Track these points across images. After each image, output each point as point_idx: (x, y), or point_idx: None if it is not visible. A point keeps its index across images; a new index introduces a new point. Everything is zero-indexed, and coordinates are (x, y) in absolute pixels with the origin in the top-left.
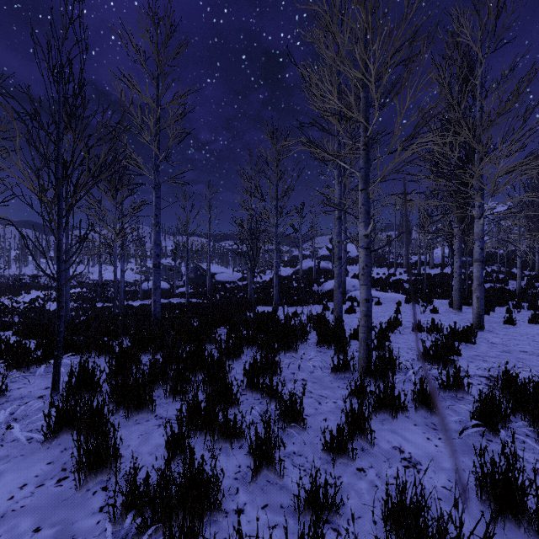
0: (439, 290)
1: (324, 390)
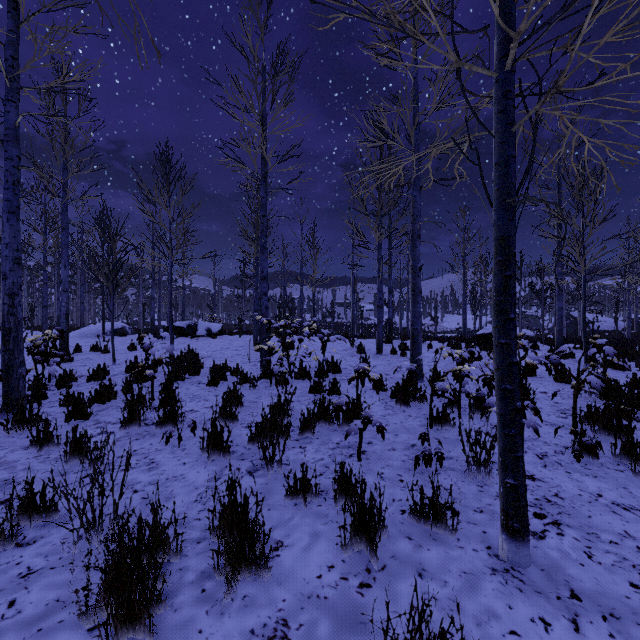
0: None
1: None
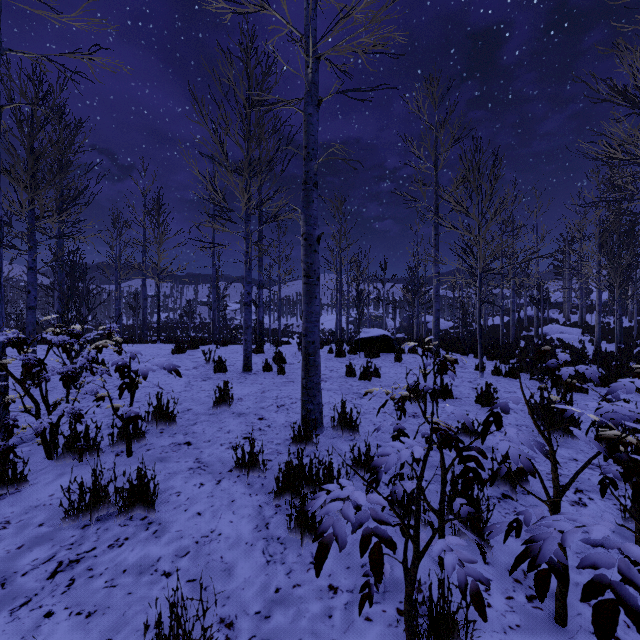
0: None
1: None
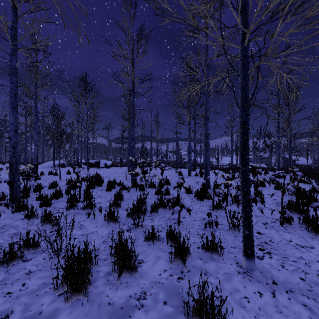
0: None
1: None
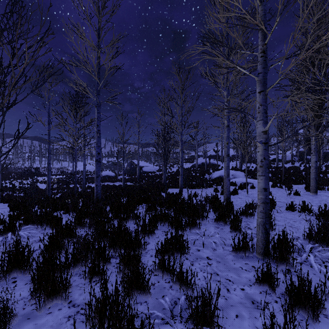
0: (293, 178)
1: (229, 272)
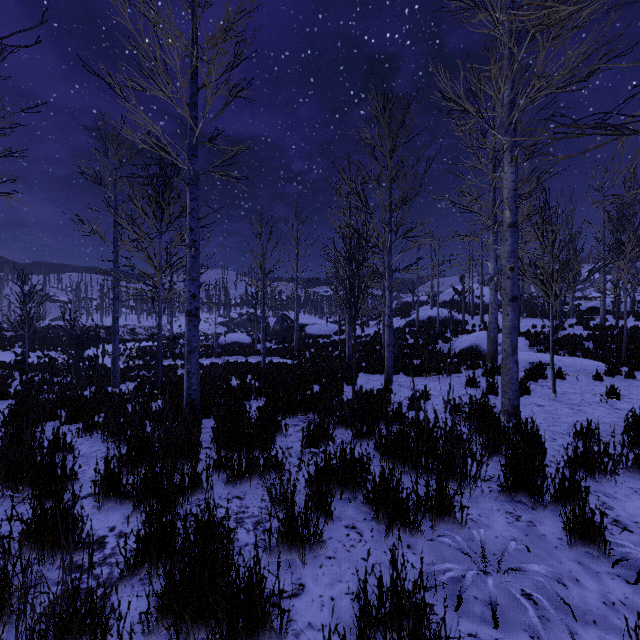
0: None
1: None
